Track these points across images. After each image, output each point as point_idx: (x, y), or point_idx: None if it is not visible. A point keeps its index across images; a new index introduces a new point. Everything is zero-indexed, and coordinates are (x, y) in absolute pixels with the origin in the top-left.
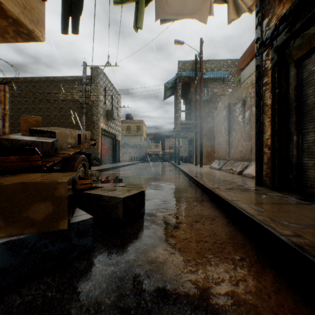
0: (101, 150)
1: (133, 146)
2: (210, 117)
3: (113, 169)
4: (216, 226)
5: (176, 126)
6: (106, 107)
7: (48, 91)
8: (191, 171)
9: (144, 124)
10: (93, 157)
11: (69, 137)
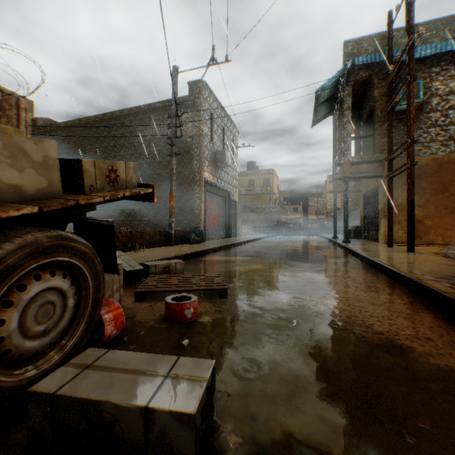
0: (204, 216)
1: (258, 211)
2: (419, 144)
3: (223, 249)
4: None
5: (339, 170)
6: (214, 145)
7: (131, 130)
8: (407, 267)
9: (276, 176)
10: (193, 228)
11: (3, 161)
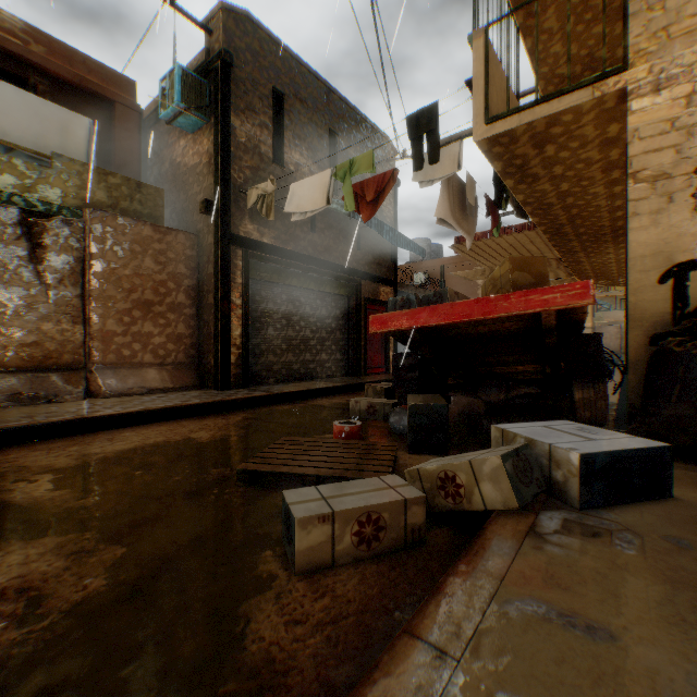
0: None
1: None
2: None
3: None
4: (340, 397)
5: None
6: None
7: None
8: None
9: None
10: None
11: None
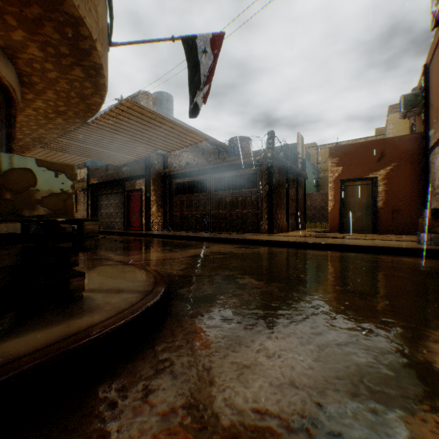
0: None
1: None
2: None
3: None
4: None
5: None
6: None
7: None
8: None
9: None
10: None
11: None
